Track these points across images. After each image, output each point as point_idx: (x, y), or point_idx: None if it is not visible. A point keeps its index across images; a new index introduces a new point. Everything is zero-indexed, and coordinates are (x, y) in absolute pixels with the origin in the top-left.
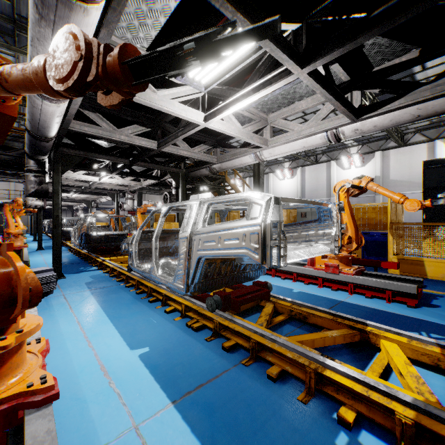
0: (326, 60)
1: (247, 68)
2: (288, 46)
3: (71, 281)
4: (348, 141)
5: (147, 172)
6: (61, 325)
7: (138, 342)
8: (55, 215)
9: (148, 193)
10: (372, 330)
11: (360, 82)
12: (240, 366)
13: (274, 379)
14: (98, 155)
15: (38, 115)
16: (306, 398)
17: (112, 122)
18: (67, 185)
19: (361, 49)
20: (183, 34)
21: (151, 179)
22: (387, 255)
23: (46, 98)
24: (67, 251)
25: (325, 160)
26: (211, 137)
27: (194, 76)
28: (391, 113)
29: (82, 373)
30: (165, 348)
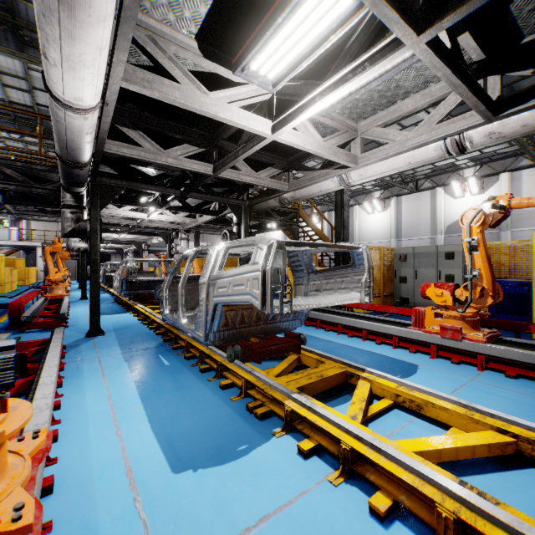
0: (460, 16)
1: (332, 54)
2: (399, 1)
3: (110, 339)
4: (461, 161)
5: (202, 206)
6: (88, 400)
7: (180, 432)
8: (93, 259)
9: (207, 233)
10: None
11: (499, 62)
12: (326, 484)
13: (381, 517)
14: (143, 185)
15: (64, 132)
16: None
17: (159, 143)
18: (113, 224)
19: (506, 7)
20: (242, 8)
21: (207, 215)
22: (528, 313)
23: (68, 107)
24: (113, 301)
25: (429, 187)
26: (281, 158)
27: (258, 69)
28: None
29: (100, 478)
30: (216, 444)
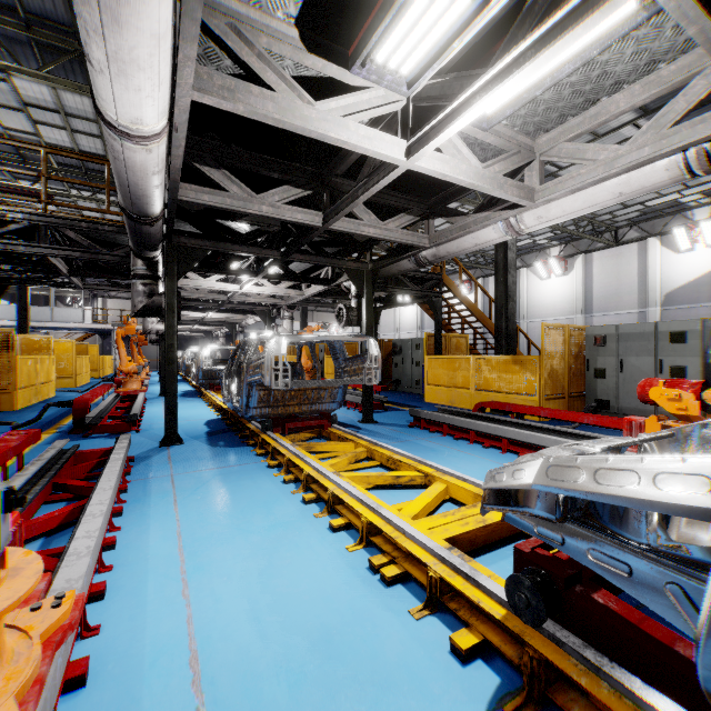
0: None
1: (499, 29)
2: None
3: (189, 450)
4: (689, 196)
5: (310, 273)
6: (151, 538)
7: (271, 598)
8: (168, 344)
9: (317, 310)
10: None
11: None
12: None
13: None
14: (232, 246)
15: (124, 173)
16: None
17: (252, 187)
18: (198, 299)
19: None
20: None
21: (317, 284)
22: None
23: (124, 134)
24: (198, 398)
25: (636, 238)
26: (417, 200)
27: (386, 62)
28: None
29: (153, 666)
30: (323, 623)
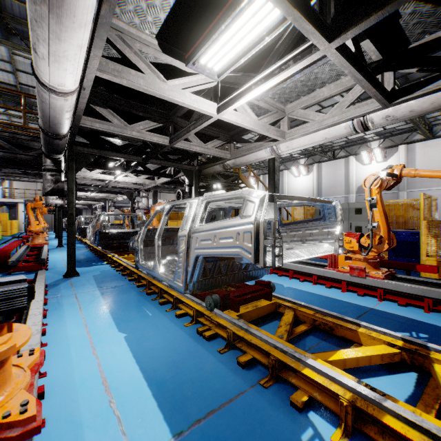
0: (360, 30)
1: (264, 52)
2: (314, 16)
3: (84, 279)
4: (369, 135)
5: (160, 170)
6: (68, 328)
7: (144, 351)
8: (69, 214)
9: (163, 192)
10: (416, 350)
11: (393, 62)
12: (258, 387)
13: (299, 409)
14: (111, 153)
15: (47, 110)
16: (341, 438)
17: (125, 118)
18: (85, 184)
19: (397, 20)
20: (194, 15)
21: (164, 177)
22: (418, 256)
23: (52, 91)
24: (85, 248)
25: (343, 156)
26: (224, 132)
27: (206, 63)
28: (431, 95)
29: (82, 387)
30: (173, 359)
